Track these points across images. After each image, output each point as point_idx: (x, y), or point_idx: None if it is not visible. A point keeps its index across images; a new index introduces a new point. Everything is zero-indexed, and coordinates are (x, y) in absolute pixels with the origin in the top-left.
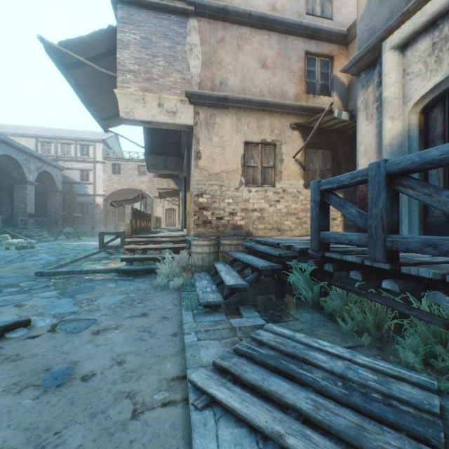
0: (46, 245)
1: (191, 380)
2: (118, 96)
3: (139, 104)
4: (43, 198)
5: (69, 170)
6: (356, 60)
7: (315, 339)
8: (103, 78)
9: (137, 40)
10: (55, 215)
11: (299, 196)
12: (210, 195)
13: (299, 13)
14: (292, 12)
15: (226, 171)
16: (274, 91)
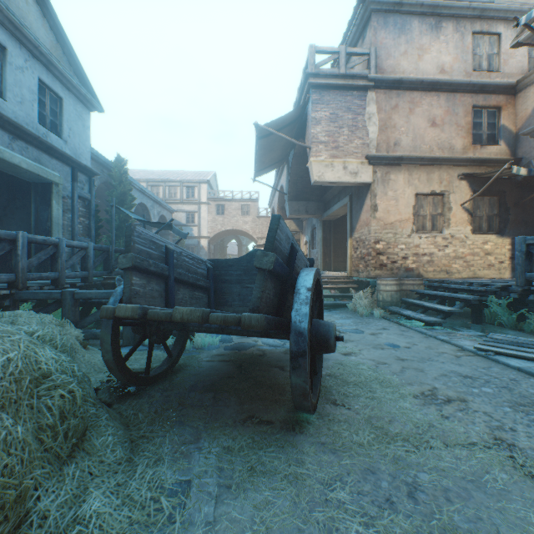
0: None
1: (476, 347)
2: (312, 163)
3: (328, 169)
4: None
5: (176, 213)
6: None
7: (533, 339)
8: (276, 141)
9: (326, 116)
10: None
11: (466, 241)
12: (385, 242)
13: (466, 71)
14: (460, 71)
15: (399, 221)
16: (442, 146)
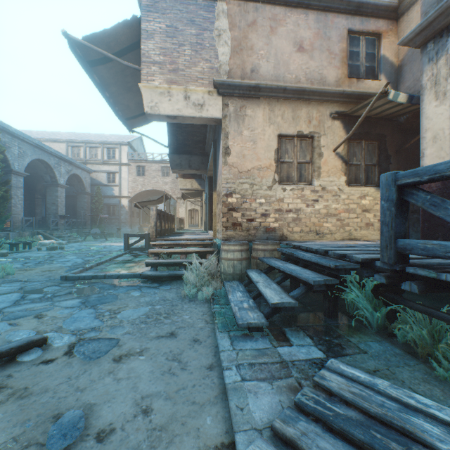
0: (75, 246)
1: None
2: (142, 90)
3: (164, 98)
4: (73, 200)
5: (97, 173)
6: (421, 28)
7: (407, 391)
8: (127, 75)
9: (162, 29)
10: (84, 216)
11: (340, 195)
12: (240, 194)
13: None
14: None
15: (258, 168)
16: (312, 77)
